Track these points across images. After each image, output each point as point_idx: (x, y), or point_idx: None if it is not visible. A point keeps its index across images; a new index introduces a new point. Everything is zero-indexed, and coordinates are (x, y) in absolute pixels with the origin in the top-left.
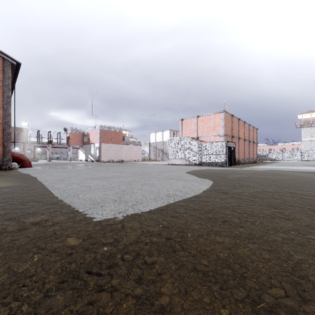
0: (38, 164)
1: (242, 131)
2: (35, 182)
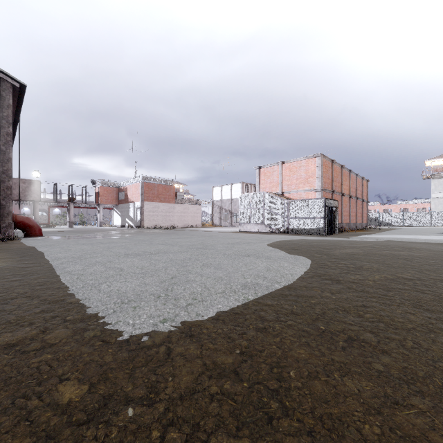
0: (53, 232)
1: (346, 183)
2: (39, 261)
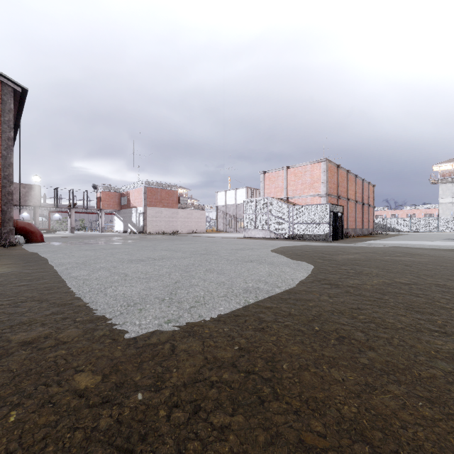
0: (55, 237)
1: (352, 188)
2: (44, 267)
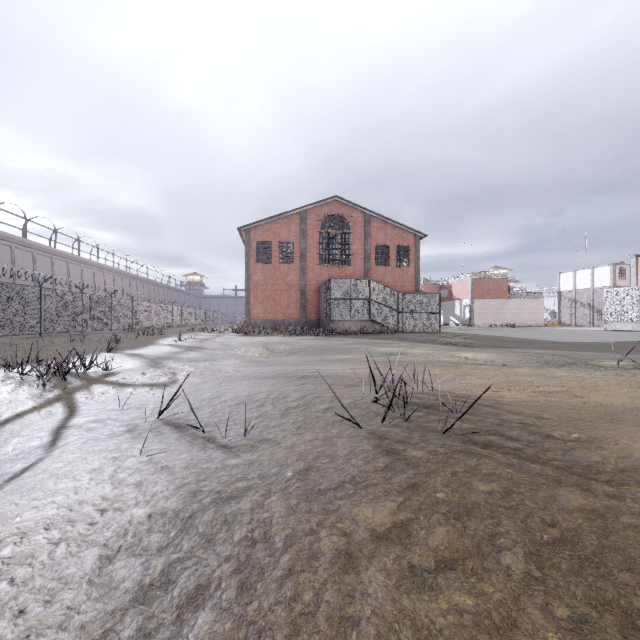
0: None
1: None
2: (491, 335)
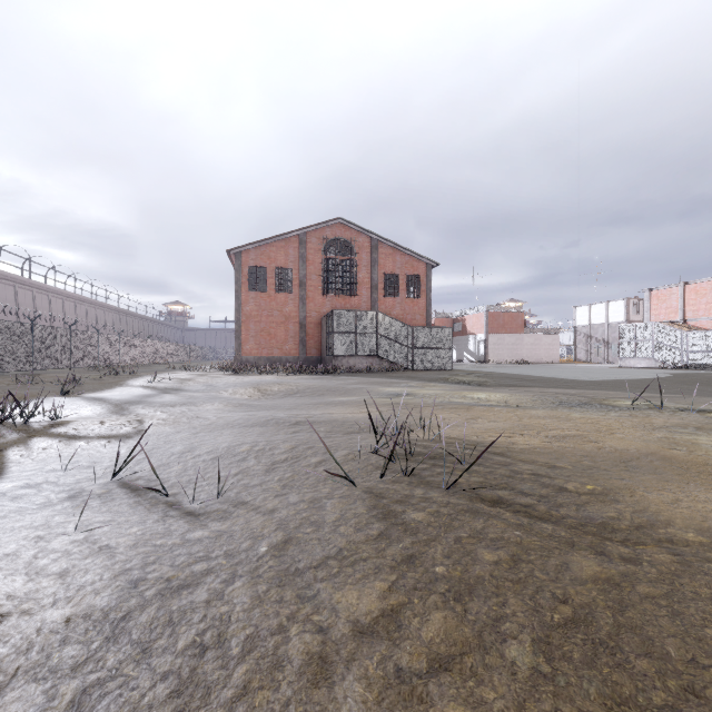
0: None
1: None
2: (506, 373)
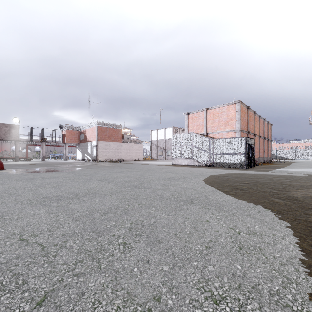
0: (22, 165)
1: (257, 126)
2: None
